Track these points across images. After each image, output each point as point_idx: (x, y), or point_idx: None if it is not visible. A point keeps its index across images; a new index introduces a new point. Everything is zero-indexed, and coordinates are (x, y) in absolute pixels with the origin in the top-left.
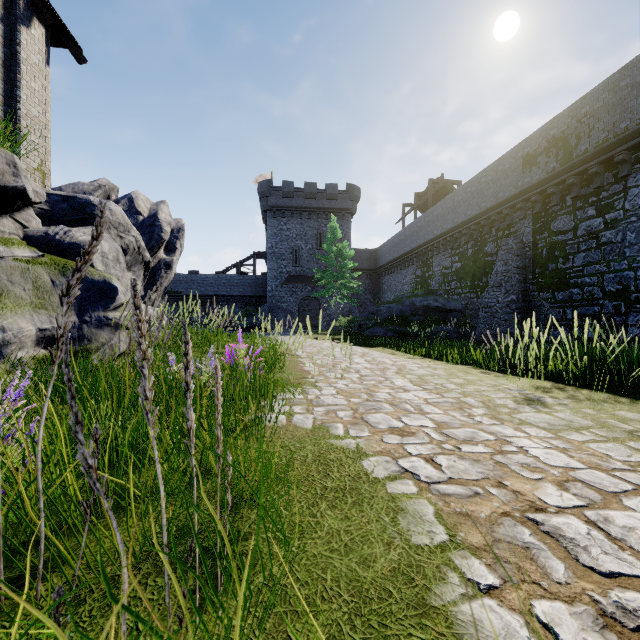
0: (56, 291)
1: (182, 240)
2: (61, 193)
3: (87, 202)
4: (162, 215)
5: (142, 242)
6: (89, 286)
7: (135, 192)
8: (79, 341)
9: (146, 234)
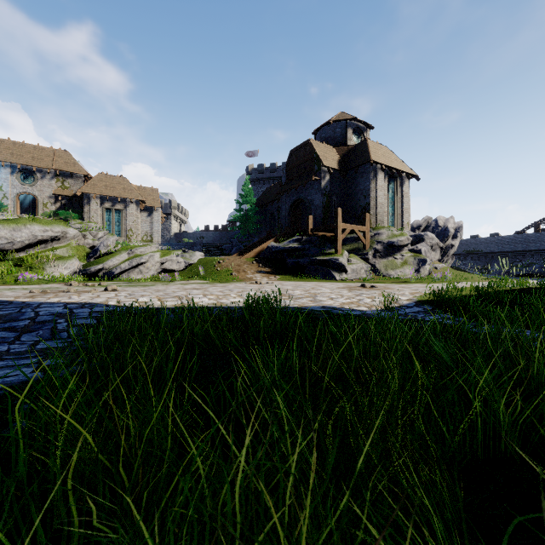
0: (415, 262)
1: (461, 232)
2: (414, 234)
3: (420, 235)
4: (449, 225)
5: (438, 241)
6: (421, 260)
7: (438, 217)
8: (419, 272)
9: (442, 235)
